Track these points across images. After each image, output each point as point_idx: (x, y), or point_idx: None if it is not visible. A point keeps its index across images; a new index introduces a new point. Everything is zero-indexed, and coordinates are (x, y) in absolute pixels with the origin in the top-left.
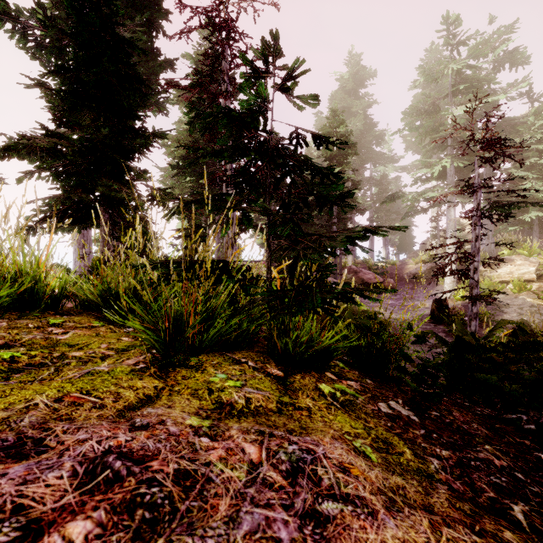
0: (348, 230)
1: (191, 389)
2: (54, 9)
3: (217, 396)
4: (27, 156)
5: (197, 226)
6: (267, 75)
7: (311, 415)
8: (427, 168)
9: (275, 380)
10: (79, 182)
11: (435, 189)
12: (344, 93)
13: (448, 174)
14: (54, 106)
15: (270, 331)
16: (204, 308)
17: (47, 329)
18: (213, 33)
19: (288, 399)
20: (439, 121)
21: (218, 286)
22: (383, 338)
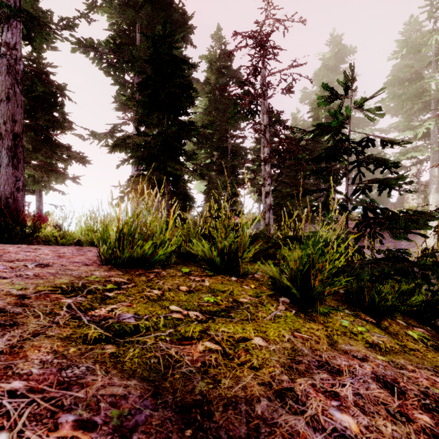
0: (425, 215)
1: (339, 331)
2: (117, 38)
3: (362, 337)
4: (125, 150)
5: (232, 193)
6: (344, 97)
7: (425, 355)
8: (409, 130)
9: (374, 325)
10: (158, 166)
11: (418, 149)
12: (327, 70)
13: (431, 135)
14: (138, 113)
15: (350, 286)
16: (331, 273)
17: (189, 277)
18: (259, 52)
19: (398, 341)
20: (421, 88)
21: (323, 255)
22: (438, 294)
